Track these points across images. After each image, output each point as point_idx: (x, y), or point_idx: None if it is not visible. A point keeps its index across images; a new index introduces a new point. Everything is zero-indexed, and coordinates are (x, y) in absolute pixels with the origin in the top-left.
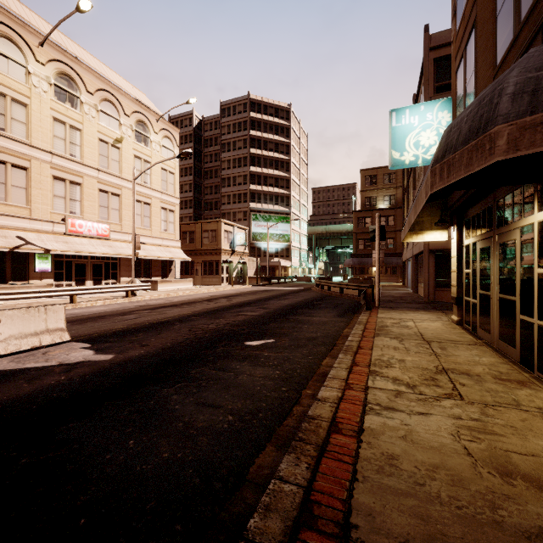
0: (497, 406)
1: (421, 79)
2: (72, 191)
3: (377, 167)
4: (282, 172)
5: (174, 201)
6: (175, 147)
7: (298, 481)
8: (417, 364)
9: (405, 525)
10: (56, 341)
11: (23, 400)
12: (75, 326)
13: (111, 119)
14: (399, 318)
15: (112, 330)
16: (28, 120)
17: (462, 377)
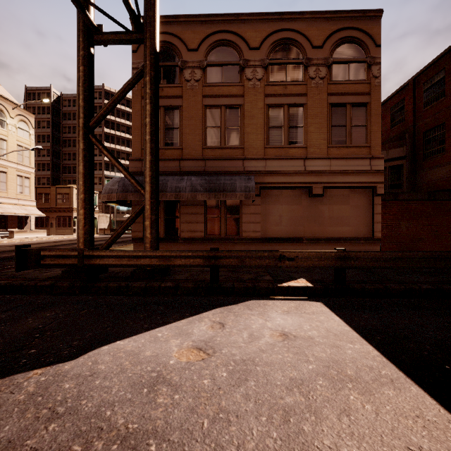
0: None
1: None
2: None
3: None
4: None
5: (29, 170)
6: (30, 128)
7: None
8: None
9: None
10: None
11: None
12: None
13: None
14: None
15: None
16: None
17: None
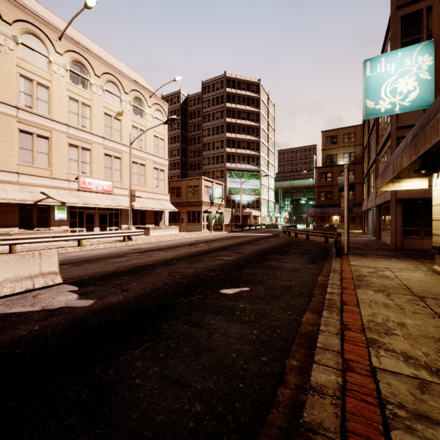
0: None
1: (386, 39)
2: (83, 155)
3: (338, 128)
4: (253, 137)
5: (164, 162)
6: (164, 118)
7: None
8: (423, 331)
9: None
10: (48, 284)
11: None
12: (74, 267)
13: (114, 96)
14: (373, 267)
15: (102, 272)
16: (49, 99)
17: None
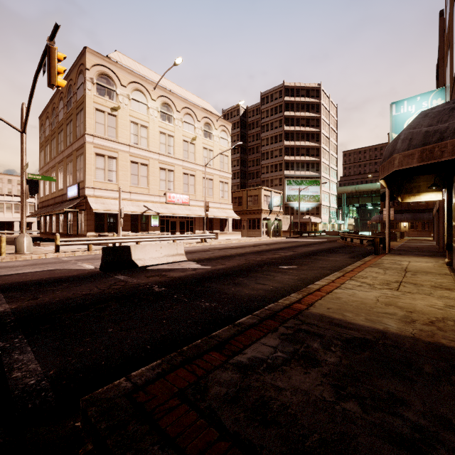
0: (415, 293)
1: None
2: (169, 176)
3: None
4: (313, 143)
5: (228, 176)
6: (228, 137)
7: (297, 297)
8: (384, 279)
9: (332, 306)
10: (181, 260)
11: (185, 277)
12: None
13: (190, 125)
14: (398, 260)
15: (203, 258)
16: (148, 136)
17: (409, 285)
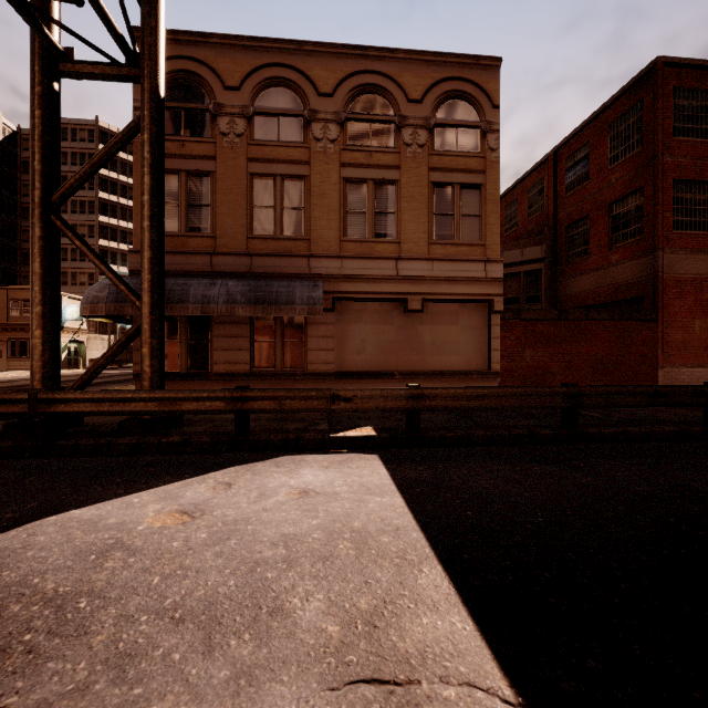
0: None
1: None
2: None
3: None
4: None
5: None
6: None
7: None
8: None
9: None
10: None
11: None
12: None
13: None
14: None
15: None
16: None
17: None
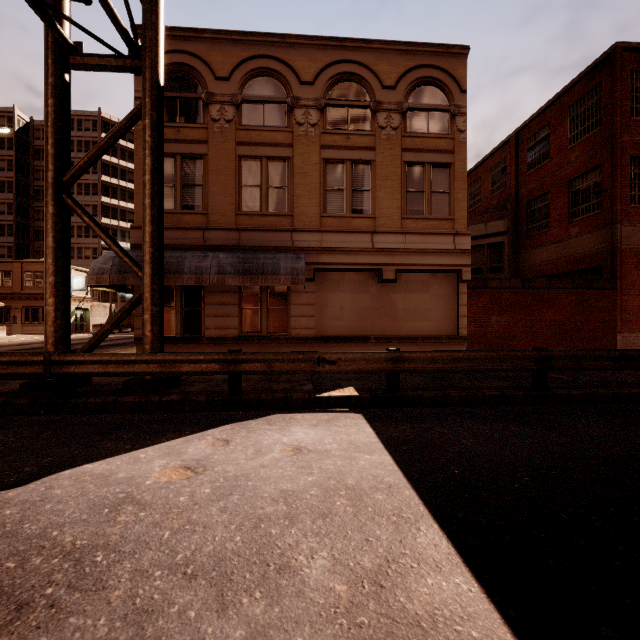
0: None
1: None
2: None
3: None
4: None
5: None
6: None
7: None
8: None
9: None
10: None
11: None
12: None
13: None
14: None
15: None
16: None
17: None
